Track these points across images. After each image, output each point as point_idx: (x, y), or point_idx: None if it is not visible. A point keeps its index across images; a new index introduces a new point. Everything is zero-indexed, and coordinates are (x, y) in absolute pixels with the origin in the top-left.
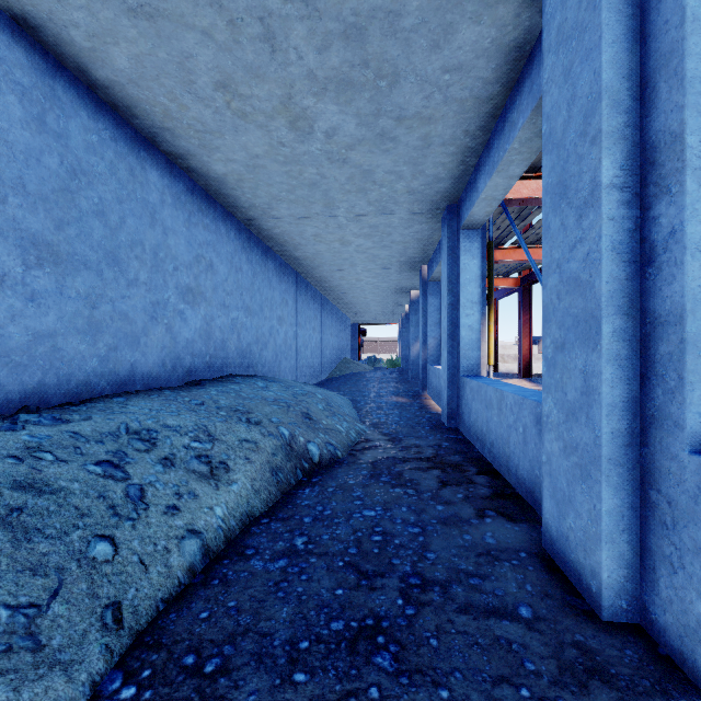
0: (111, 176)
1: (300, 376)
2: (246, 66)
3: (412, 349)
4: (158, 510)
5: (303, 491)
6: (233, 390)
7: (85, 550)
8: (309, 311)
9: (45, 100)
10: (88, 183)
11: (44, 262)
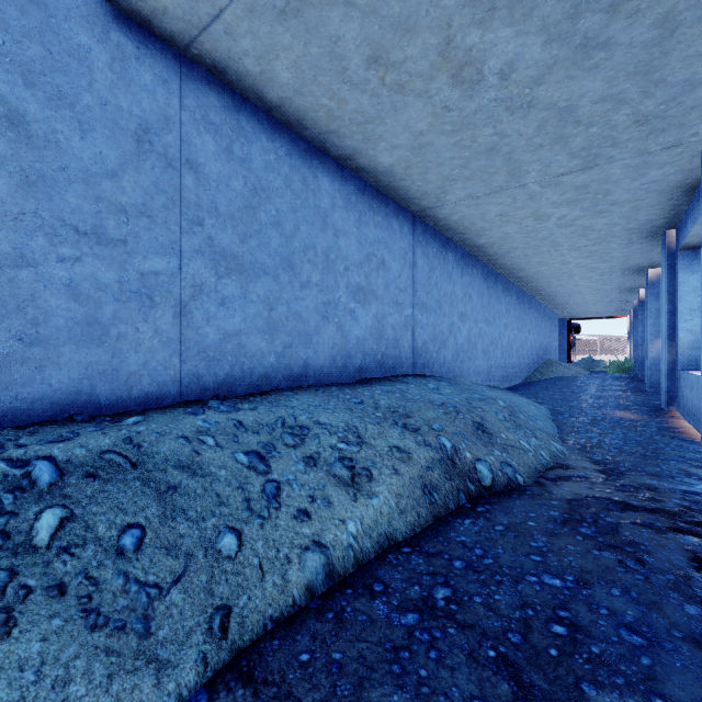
0: (286, 189)
1: (487, 378)
2: (394, 23)
3: (649, 348)
4: (288, 512)
5: (462, 521)
6: (399, 390)
7: (215, 540)
8: (499, 306)
9: (232, 132)
10: (266, 198)
11: (231, 271)
